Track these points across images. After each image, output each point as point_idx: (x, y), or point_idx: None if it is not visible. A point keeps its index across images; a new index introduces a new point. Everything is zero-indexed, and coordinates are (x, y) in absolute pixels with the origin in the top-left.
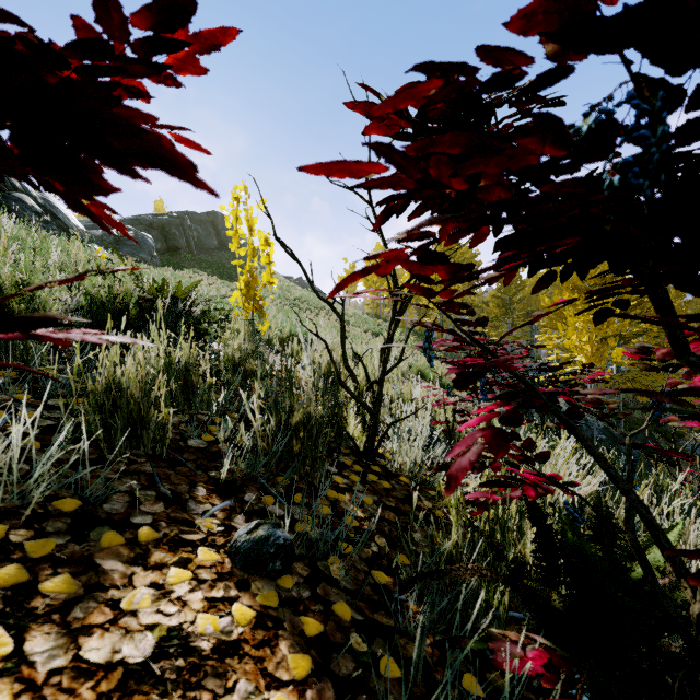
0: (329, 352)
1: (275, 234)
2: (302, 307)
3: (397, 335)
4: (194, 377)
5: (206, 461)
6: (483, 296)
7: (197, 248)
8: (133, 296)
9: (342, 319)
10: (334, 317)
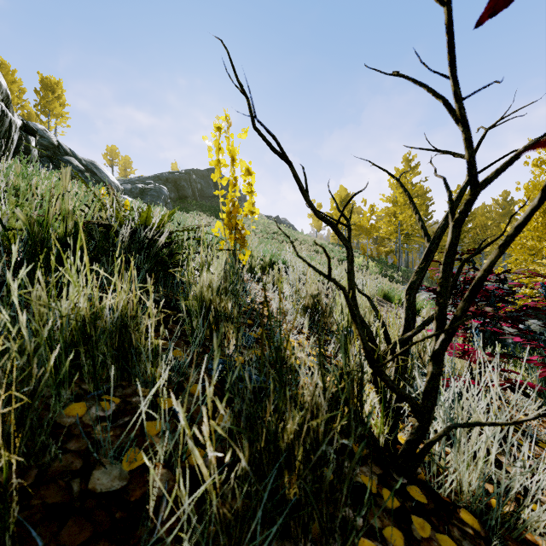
0: (351, 308)
1: (252, 121)
2: (279, 239)
3: (360, 261)
4: (133, 336)
5: (107, 542)
6: (432, 228)
7: (200, 196)
8: (94, 224)
9: (350, 247)
10: (305, 247)
